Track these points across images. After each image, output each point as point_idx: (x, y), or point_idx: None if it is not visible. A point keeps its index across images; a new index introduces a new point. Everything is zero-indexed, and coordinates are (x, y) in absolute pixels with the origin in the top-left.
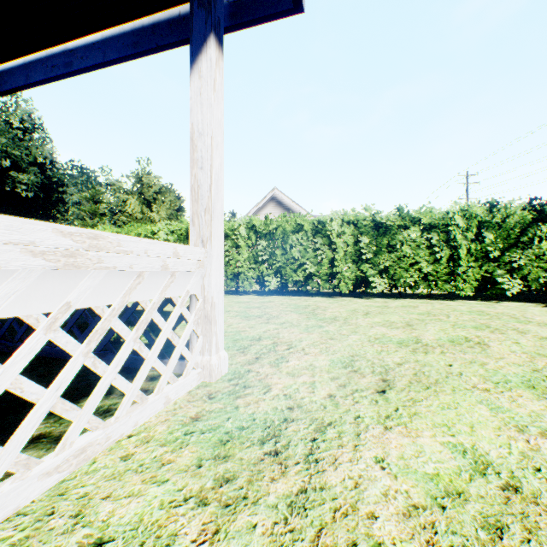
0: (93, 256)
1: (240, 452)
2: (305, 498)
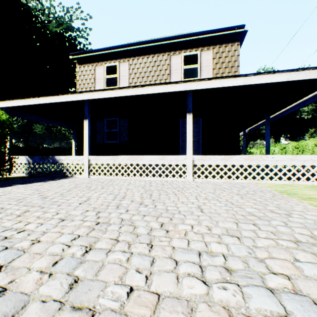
0: (295, 158)
1: (315, 187)
2: None
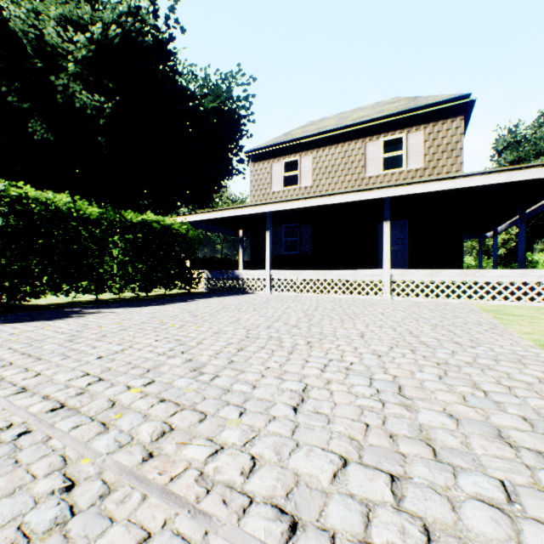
0: (526, 273)
1: None
2: (542, 310)
